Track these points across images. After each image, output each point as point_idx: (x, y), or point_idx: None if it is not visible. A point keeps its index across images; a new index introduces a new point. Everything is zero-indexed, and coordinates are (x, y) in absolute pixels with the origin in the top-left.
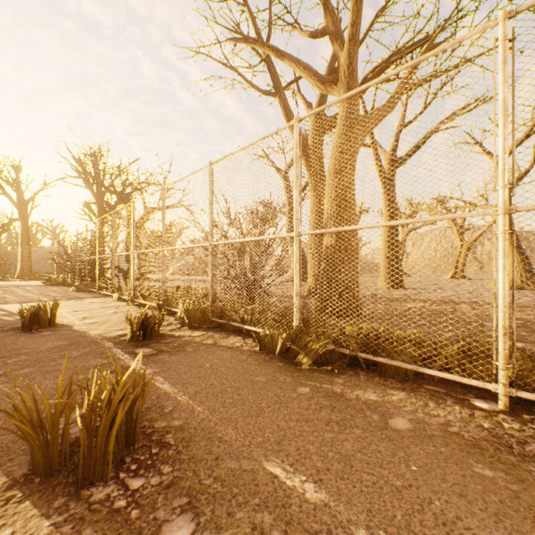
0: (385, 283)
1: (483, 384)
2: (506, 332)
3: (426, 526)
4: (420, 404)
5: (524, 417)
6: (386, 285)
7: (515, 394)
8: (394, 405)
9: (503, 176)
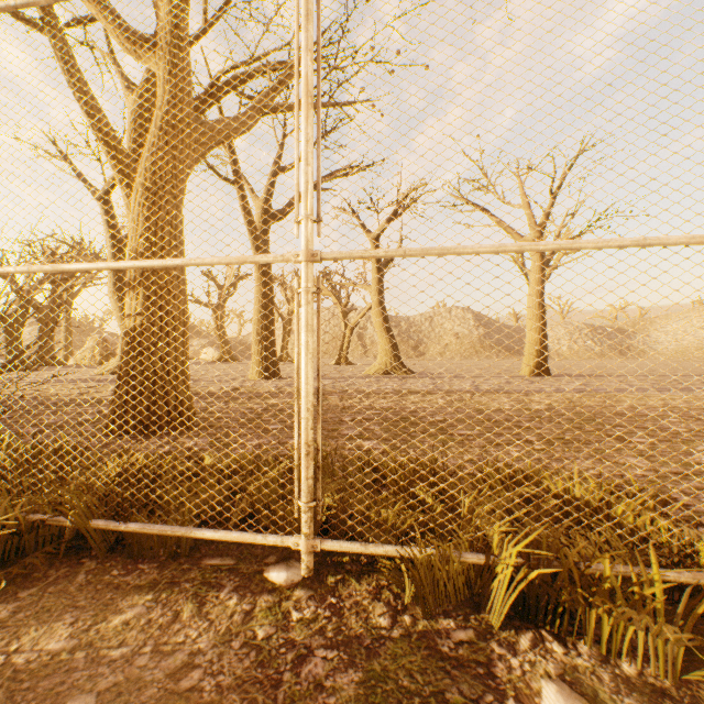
0: (258, 373)
1: (283, 539)
2: (310, 450)
3: None
4: (166, 620)
5: (329, 583)
6: (259, 375)
7: (320, 547)
8: (96, 652)
9: (306, 201)
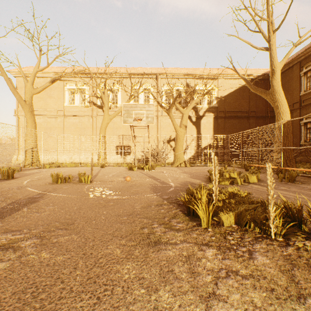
0: None
1: None
2: None
3: (15, 175)
4: None
5: None
6: None
7: None
8: None
9: None
